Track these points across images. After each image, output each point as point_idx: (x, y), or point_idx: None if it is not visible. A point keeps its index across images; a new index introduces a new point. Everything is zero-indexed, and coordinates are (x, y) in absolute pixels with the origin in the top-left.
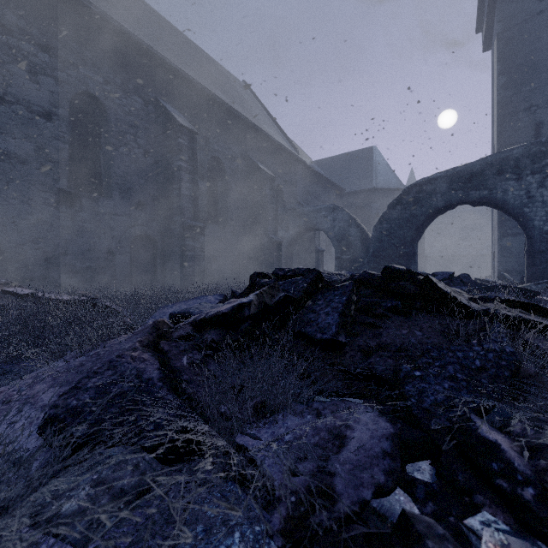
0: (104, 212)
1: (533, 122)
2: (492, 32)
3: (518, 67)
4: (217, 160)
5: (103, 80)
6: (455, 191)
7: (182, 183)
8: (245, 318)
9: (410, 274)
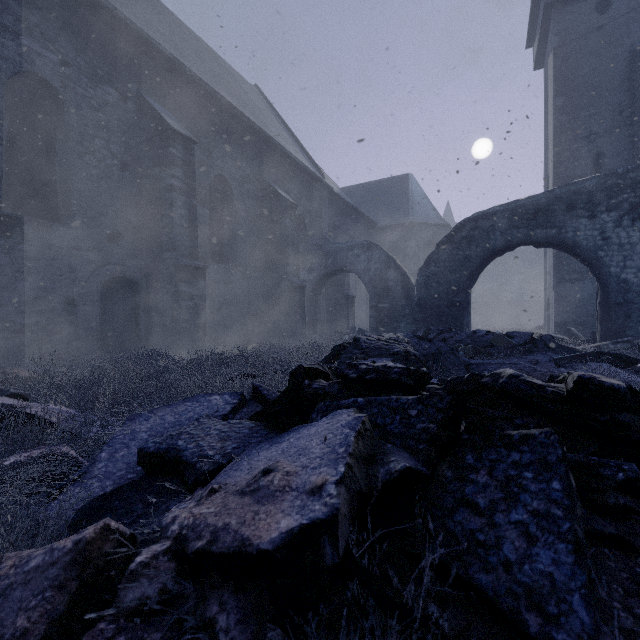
0: (59, 245)
1: (592, 152)
2: (545, 48)
3: (576, 88)
4: (222, 180)
5: (58, 60)
6: (518, 229)
7: (175, 208)
8: (322, 565)
9: (633, 396)
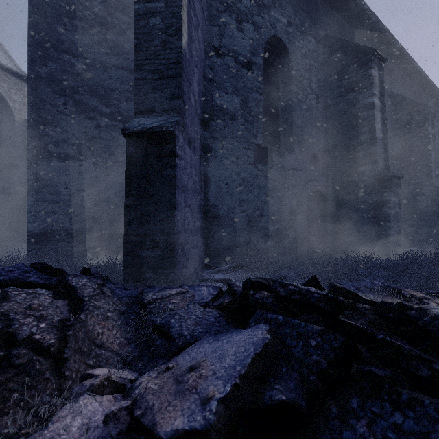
0: (287, 168)
1: None
2: None
3: None
4: None
5: (286, 22)
6: None
7: (375, 124)
8: None
9: None
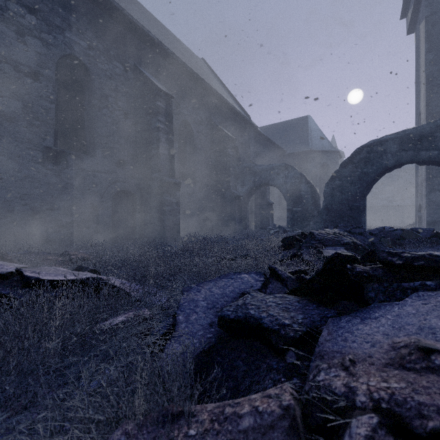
0: (88, 169)
1: None
2: (417, 17)
3: None
4: (186, 124)
5: (87, 45)
6: (406, 151)
7: (160, 143)
8: None
9: None
